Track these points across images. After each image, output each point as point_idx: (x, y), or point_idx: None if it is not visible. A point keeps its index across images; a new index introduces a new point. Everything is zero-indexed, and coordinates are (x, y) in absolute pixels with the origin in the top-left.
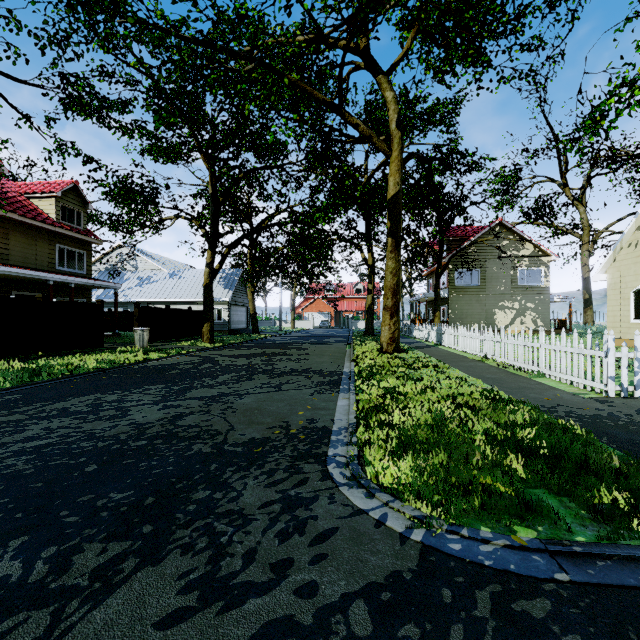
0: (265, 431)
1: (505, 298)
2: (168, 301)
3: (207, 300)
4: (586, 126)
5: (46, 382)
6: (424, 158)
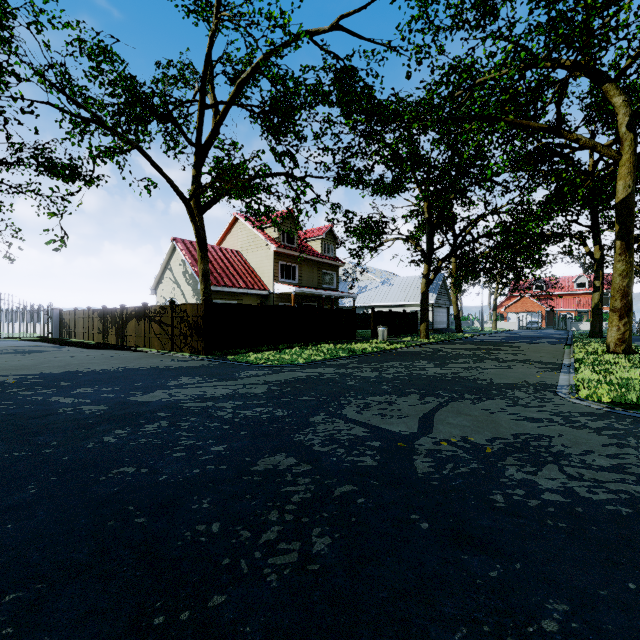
0: (513, 381)
1: None
2: (381, 305)
3: (424, 305)
4: None
5: (359, 355)
6: None
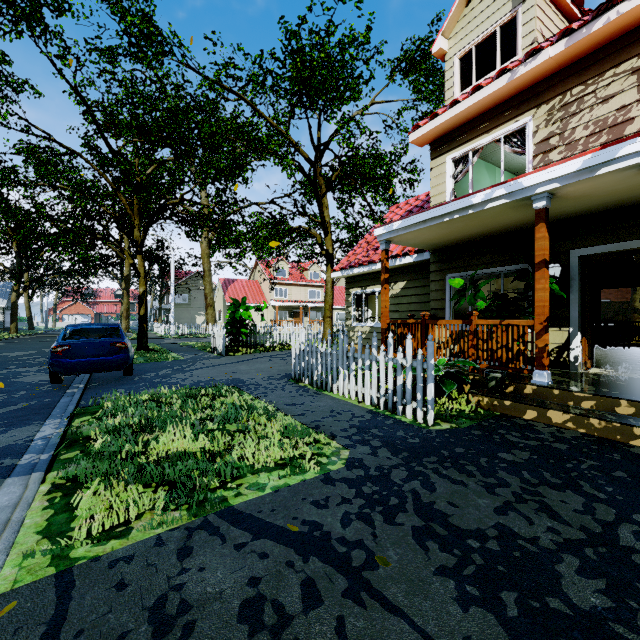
0: None
1: (201, 310)
2: None
3: (15, 310)
4: None
5: None
6: (146, 252)
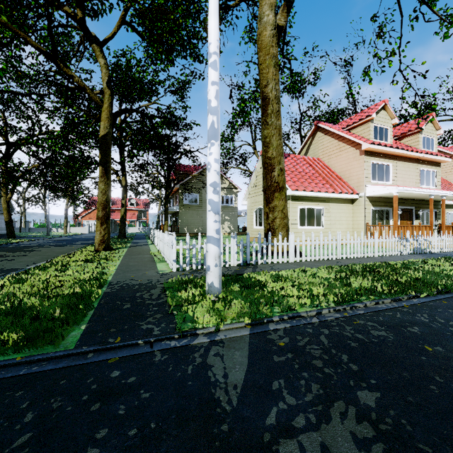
0: None
1: None
2: None
3: None
4: (233, 116)
5: None
6: (144, 114)
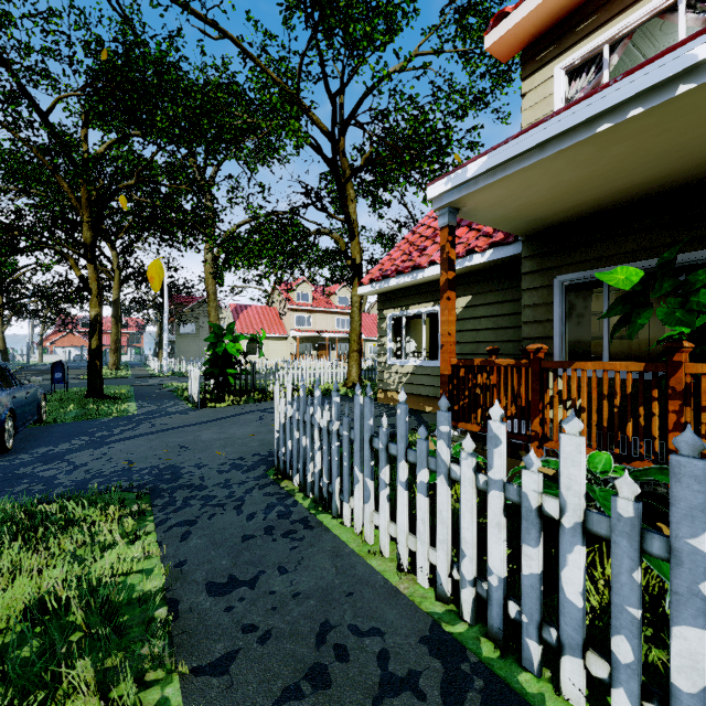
0: None
1: None
2: None
3: None
4: None
5: None
6: (141, 272)
